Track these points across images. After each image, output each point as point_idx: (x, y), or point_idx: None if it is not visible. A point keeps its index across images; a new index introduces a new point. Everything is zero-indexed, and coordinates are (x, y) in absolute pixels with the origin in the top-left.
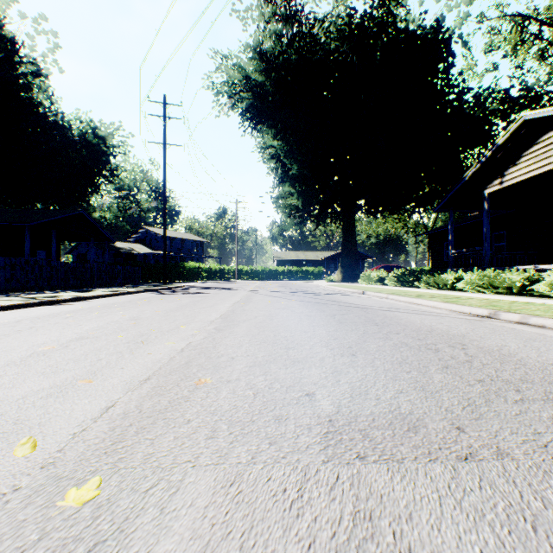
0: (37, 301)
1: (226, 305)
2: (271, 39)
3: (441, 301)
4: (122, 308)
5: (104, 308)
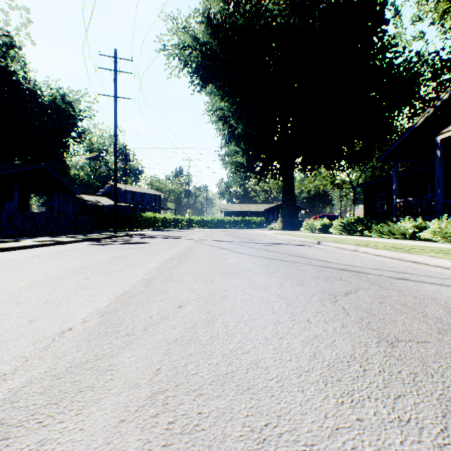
0: None
1: (151, 265)
2: (219, 2)
3: None
4: None
5: None
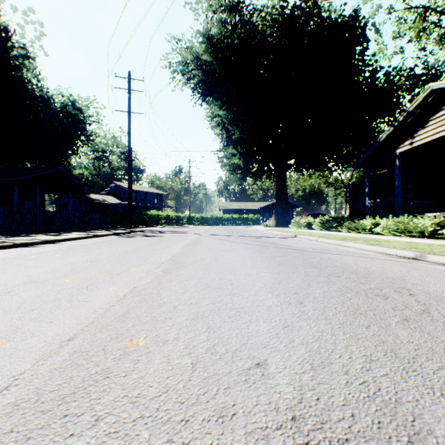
0: (11, 244)
1: (178, 247)
2: (218, 26)
3: (366, 244)
4: (85, 249)
5: (68, 249)
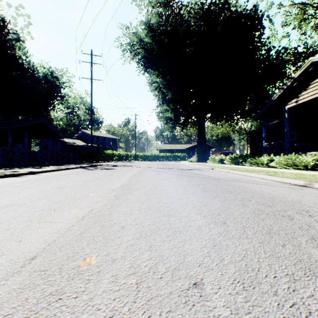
0: (3, 175)
1: (126, 177)
2: (156, 17)
3: (266, 175)
4: (57, 179)
5: (45, 179)
